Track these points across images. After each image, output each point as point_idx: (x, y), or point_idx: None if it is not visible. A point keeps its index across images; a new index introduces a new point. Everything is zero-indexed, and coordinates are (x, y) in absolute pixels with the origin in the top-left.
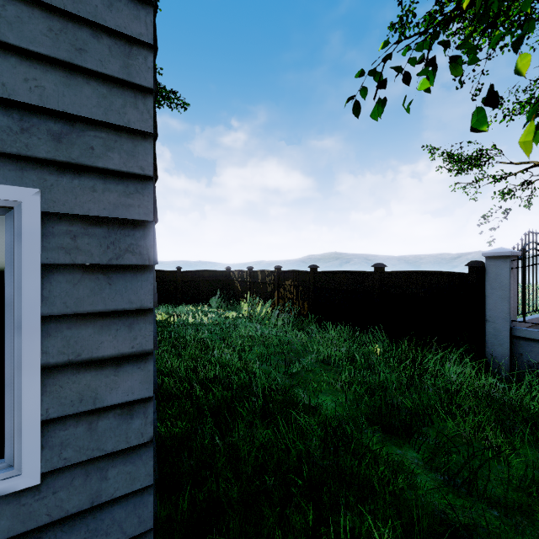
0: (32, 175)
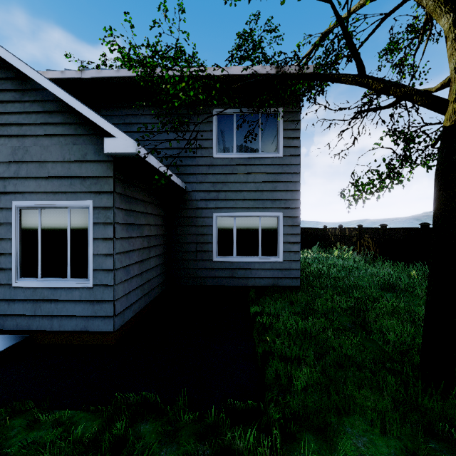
0: (281, 210)
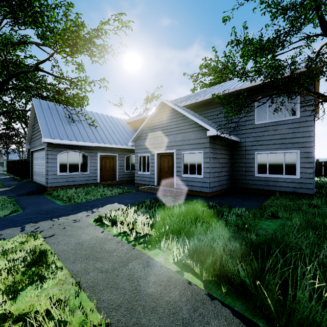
0: (299, 149)
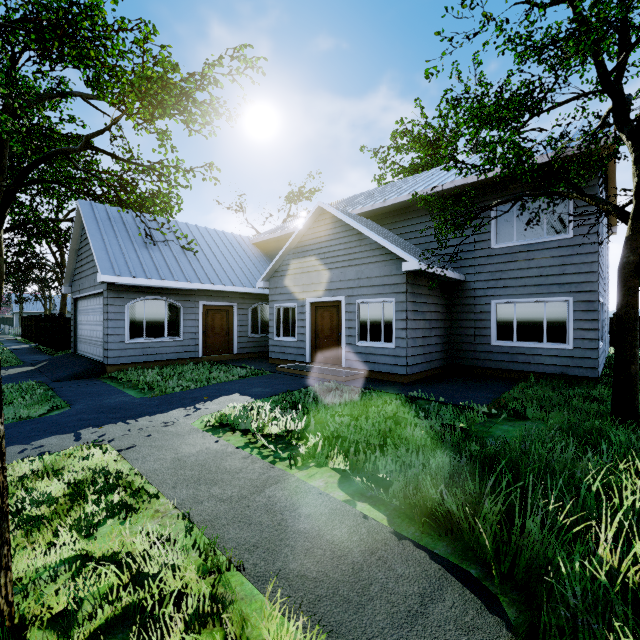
0: (571, 294)
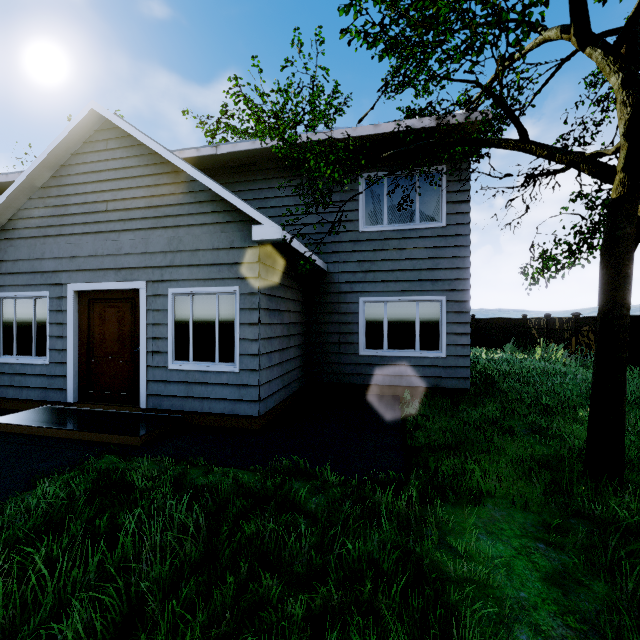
0: (444, 293)
